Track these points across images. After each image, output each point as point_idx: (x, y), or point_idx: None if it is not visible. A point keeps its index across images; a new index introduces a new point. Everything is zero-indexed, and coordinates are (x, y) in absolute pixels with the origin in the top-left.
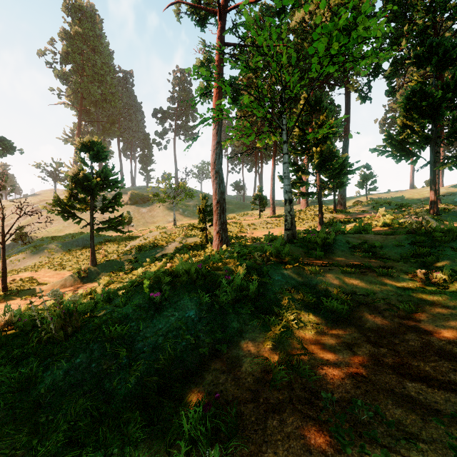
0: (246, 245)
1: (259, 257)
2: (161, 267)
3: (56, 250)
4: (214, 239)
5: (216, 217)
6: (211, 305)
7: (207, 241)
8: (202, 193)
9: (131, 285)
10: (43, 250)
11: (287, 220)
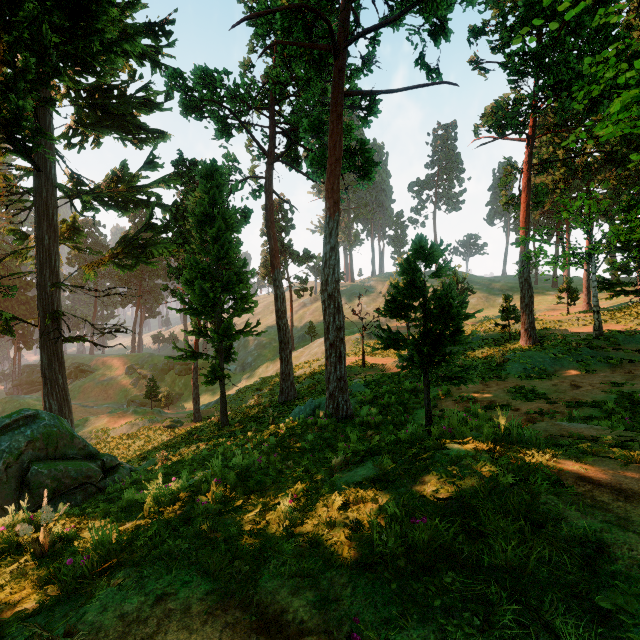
0: (564, 339)
1: (574, 344)
2: (478, 356)
3: (358, 342)
4: (522, 336)
5: (524, 317)
6: (554, 358)
7: (510, 338)
8: (504, 295)
9: (513, 352)
10: (349, 341)
11: (595, 324)
